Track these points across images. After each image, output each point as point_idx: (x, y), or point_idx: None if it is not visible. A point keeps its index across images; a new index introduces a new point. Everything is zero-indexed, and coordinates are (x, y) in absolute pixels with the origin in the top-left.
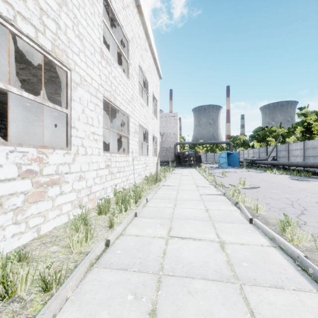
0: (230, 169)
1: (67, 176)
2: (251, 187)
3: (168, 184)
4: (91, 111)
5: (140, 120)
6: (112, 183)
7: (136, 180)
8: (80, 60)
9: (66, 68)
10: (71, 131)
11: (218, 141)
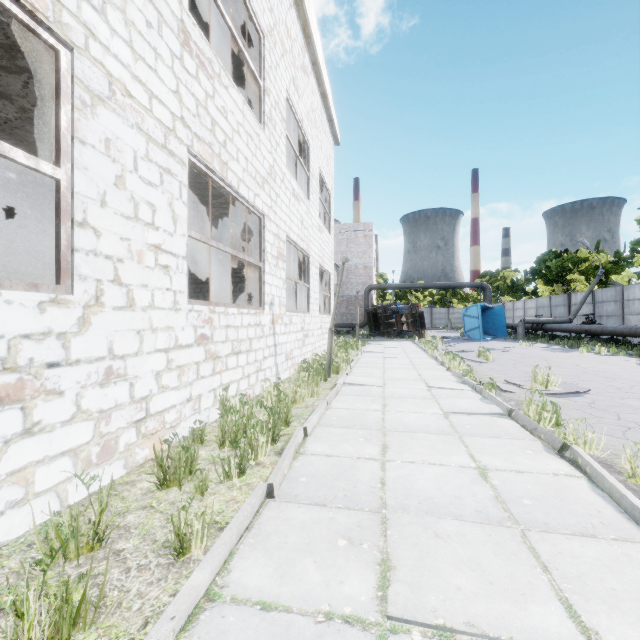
0: (488, 342)
1: (57, 374)
2: (569, 392)
3: (358, 381)
4: (149, 186)
5: (291, 231)
6: (215, 382)
7: (282, 370)
8: (107, 28)
9: (52, 38)
10: (72, 236)
11: (460, 283)
